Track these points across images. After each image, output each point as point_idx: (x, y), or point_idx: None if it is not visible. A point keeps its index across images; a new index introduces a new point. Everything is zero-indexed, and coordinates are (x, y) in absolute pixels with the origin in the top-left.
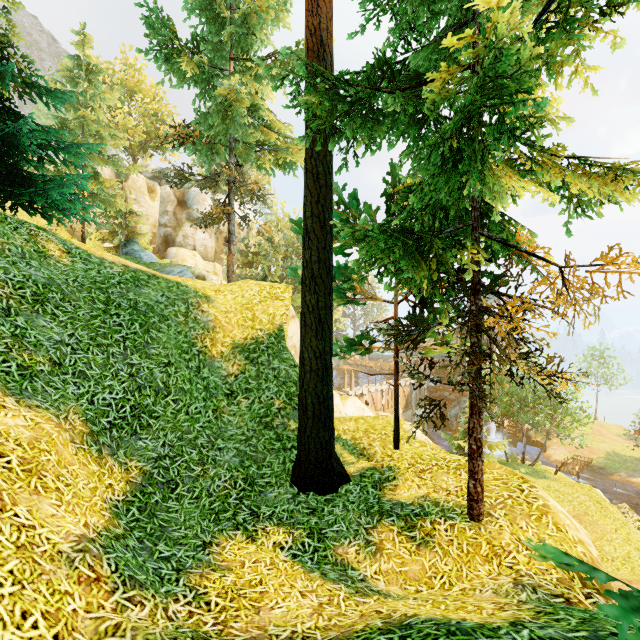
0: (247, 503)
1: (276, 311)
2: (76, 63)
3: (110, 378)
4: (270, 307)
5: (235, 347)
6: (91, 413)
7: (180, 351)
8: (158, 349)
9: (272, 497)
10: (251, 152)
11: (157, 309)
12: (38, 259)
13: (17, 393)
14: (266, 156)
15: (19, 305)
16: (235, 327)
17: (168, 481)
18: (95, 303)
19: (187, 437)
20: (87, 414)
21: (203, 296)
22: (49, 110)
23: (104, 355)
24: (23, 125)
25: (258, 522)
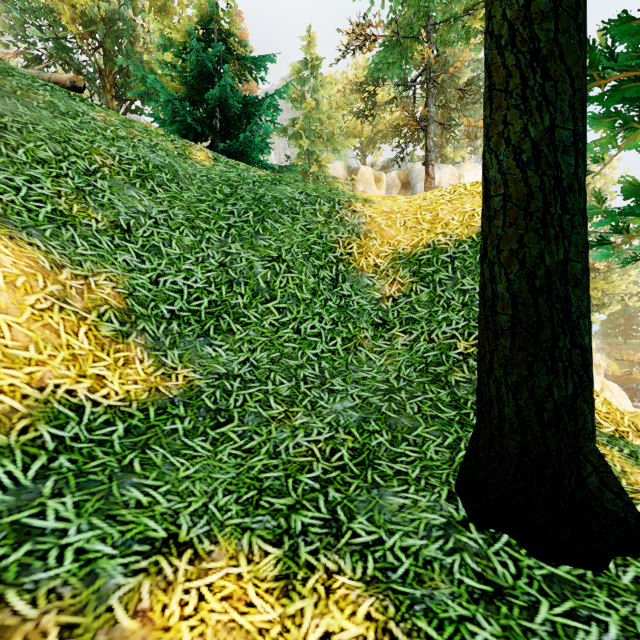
0: (333, 496)
1: (476, 208)
2: (303, 65)
3: (192, 262)
4: (466, 204)
5: (397, 258)
6: (147, 293)
7: (307, 253)
8: (269, 241)
9: (393, 505)
10: (454, 24)
11: (286, 202)
12: (172, 155)
13: (15, 225)
14: (478, 19)
15: (114, 175)
16: (400, 231)
17: (219, 410)
18: (214, 193)
19: (286, 362)
20: (137, 291)
21: (361, 199)
22: (257, 81)
23: (196, 238)
24: (227, 88)
25: (329, 549)
